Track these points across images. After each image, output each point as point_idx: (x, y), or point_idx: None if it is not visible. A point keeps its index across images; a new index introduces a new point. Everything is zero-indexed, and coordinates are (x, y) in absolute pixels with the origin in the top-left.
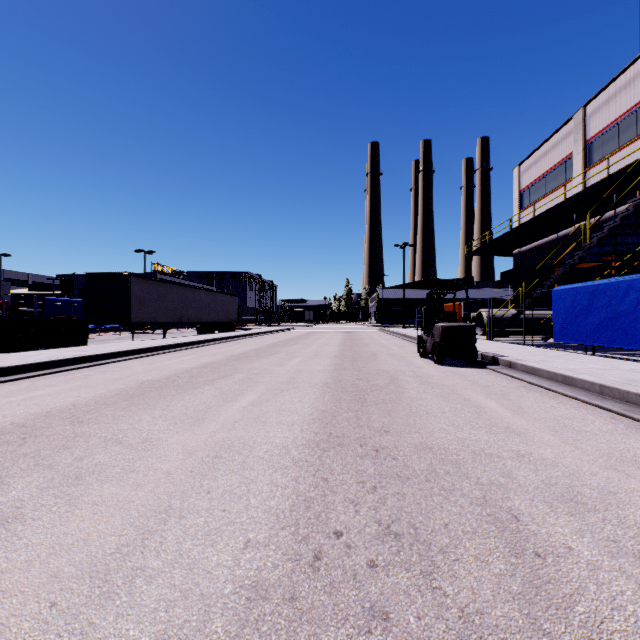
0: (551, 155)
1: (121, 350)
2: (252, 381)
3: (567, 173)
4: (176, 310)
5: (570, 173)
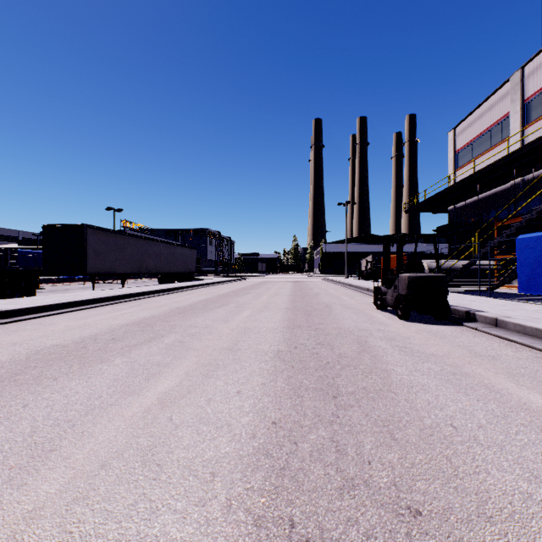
0: (487, 117)
1: (56, 302)
2: (183, 347)
3: (503, 132)
4: (135, 261)
5: (506, 132)
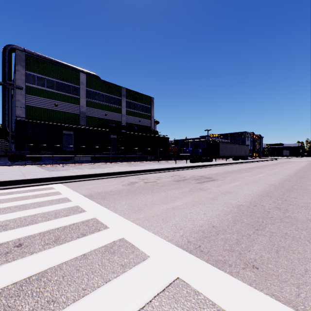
0: None
1: (229, 162)
2: (274, 169)
3: None
4: (229, 152)
5: None
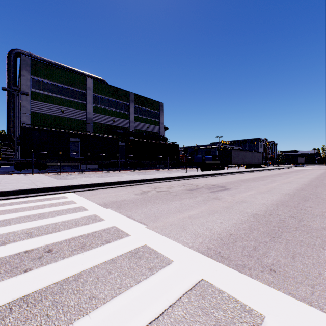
0: None
1: (242, 171)
2: (289, 177)
3: None
4: (242, 159)
5: None
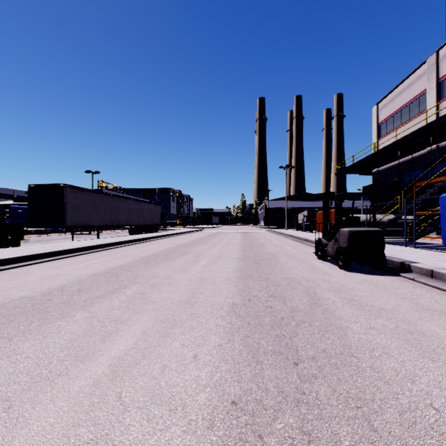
0: (406, 93)
1: (34, 253)
2: (143, 300)
3: (420, 106)
4: (108, 215)
5: (423, 106)
